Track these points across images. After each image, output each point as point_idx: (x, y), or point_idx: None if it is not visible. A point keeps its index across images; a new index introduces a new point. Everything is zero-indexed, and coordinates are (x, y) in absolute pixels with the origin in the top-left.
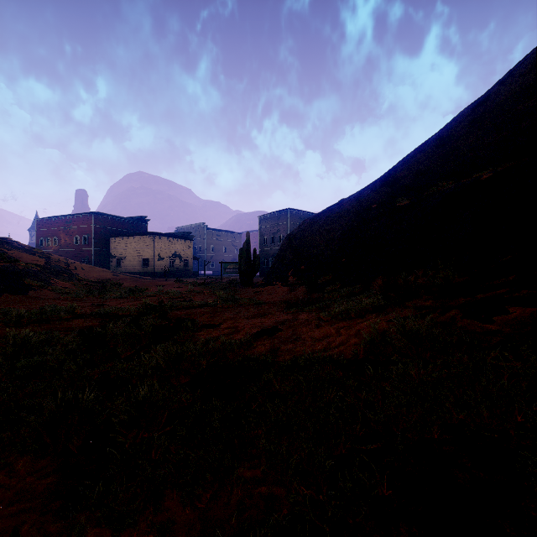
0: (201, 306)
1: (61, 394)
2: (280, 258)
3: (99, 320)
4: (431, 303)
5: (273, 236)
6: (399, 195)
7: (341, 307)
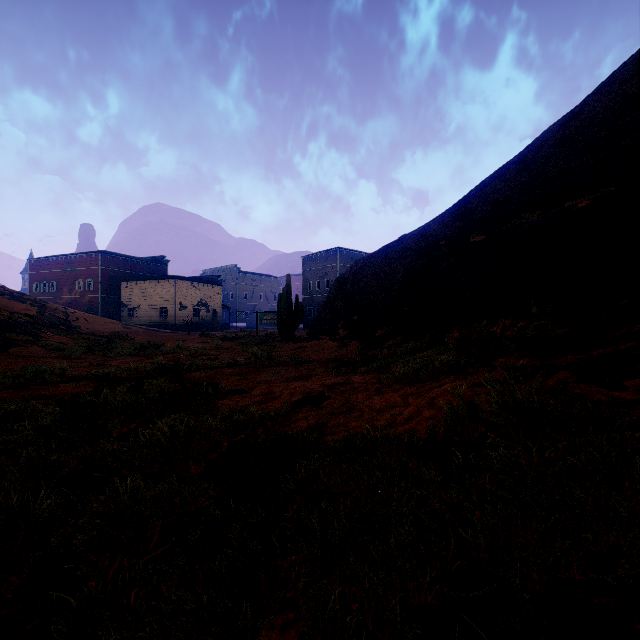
0: (229, 366)
1: (1, 501)
2: (328, 307)
3: (95, 385)
4: (528, 362)
5: (320, 280)
6: (473, 229)
7: (407, 367)
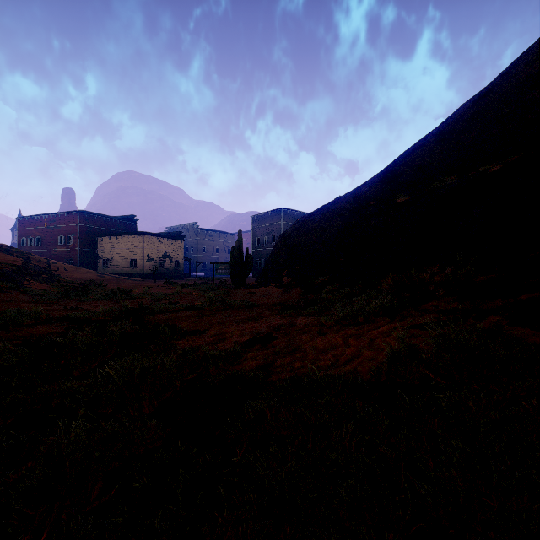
0: (188, 309)
1: None
2: (274, 258)
3: (66, 326)
4: (458, 305)
5: (267, 236)
6: (399, 191)
7: (346, 310)
